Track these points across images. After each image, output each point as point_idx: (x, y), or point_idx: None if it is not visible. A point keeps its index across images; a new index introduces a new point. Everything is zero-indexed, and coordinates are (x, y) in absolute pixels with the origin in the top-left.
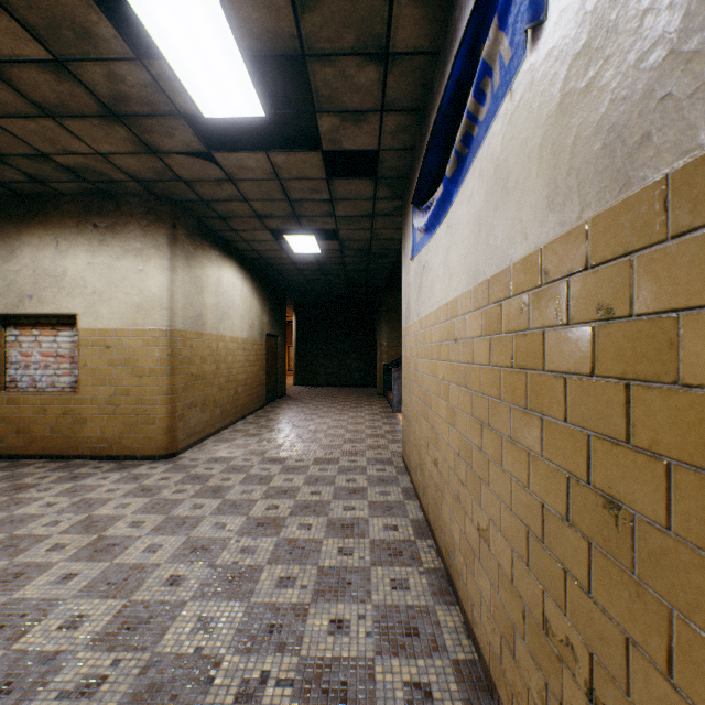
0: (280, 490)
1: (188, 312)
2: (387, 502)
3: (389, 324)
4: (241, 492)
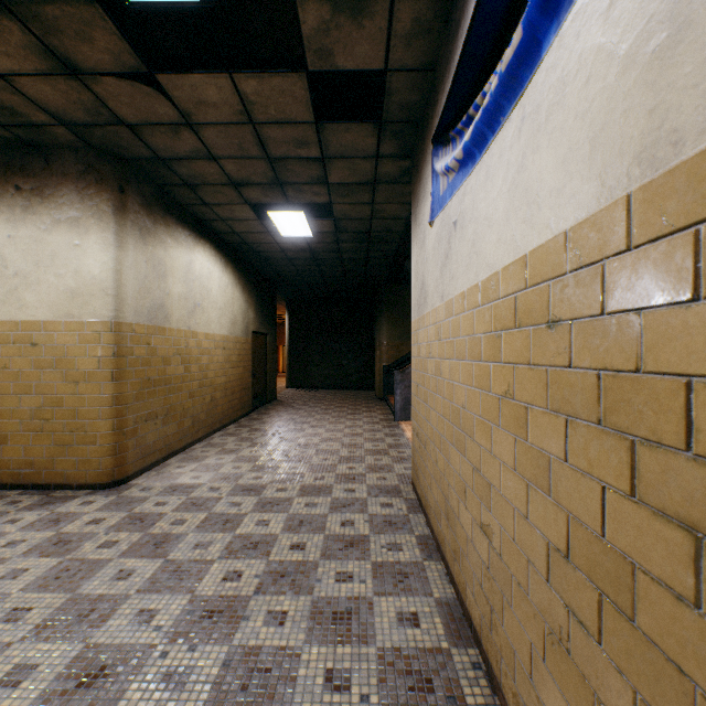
0: (248, 542)
1: (144, 301)
2: (398, 565)
3: (389, 321)
4: (194, 547)
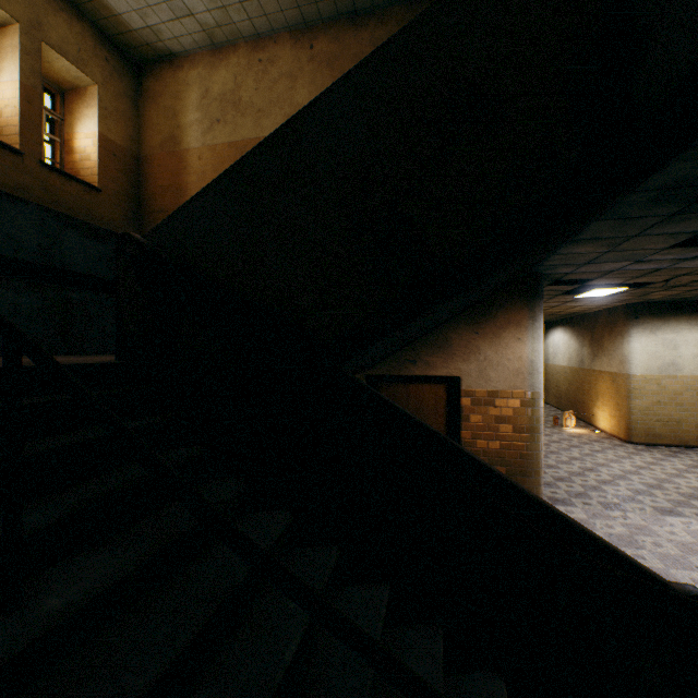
0: (609, 483)
1: None
2: None
3: None
4: (632, 484)
